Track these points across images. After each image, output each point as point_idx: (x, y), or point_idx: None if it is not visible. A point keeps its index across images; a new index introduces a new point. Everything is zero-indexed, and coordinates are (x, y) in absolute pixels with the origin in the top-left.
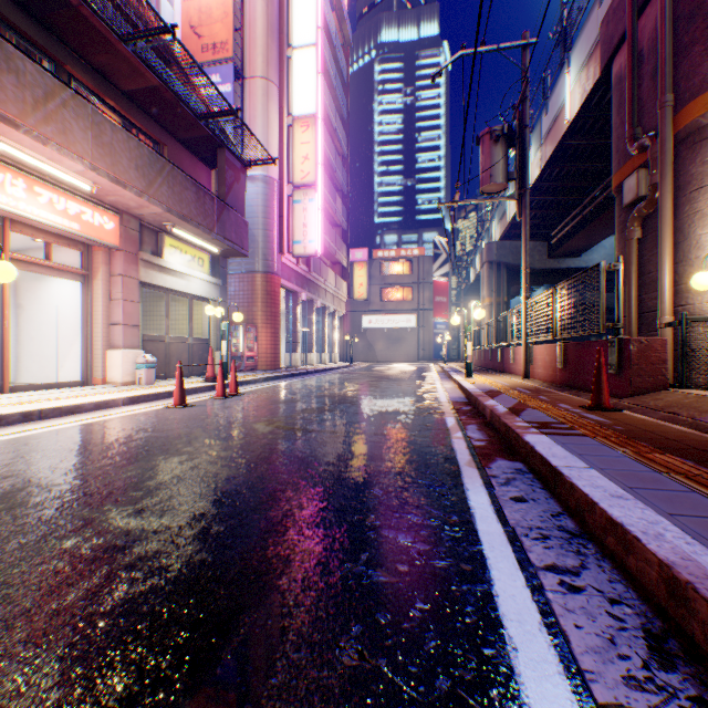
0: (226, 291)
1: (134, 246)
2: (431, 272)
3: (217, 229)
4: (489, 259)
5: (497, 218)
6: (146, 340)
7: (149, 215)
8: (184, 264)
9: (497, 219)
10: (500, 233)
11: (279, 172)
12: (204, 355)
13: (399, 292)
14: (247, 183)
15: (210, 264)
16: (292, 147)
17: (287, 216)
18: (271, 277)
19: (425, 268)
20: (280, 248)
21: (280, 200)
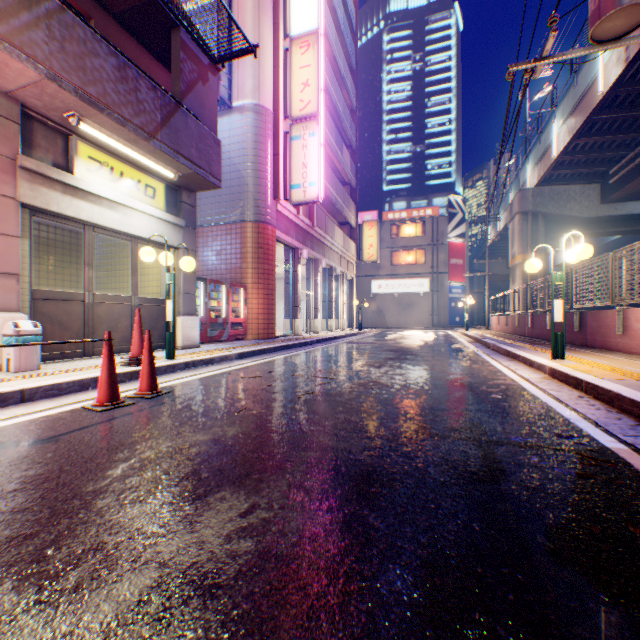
0: (193, 237)
1: (5, 143)
2: (446, 233)
3: (162, 136)
4: (523, 209)
5: (533, 160)
6: (42, 298)
7: (26, 89)
8: (116, 190)
9: (533, 161)
10: (539, 177)
11: (273, 101)
12: (158, 322)
13: (411, 255)
14: (235, 115)
15: (167, 197)
16: (290, 74)
17: (283, 156)
18: (263, 227)
19: (439, 228)
20: (274, 193)
21: (274, 135)
